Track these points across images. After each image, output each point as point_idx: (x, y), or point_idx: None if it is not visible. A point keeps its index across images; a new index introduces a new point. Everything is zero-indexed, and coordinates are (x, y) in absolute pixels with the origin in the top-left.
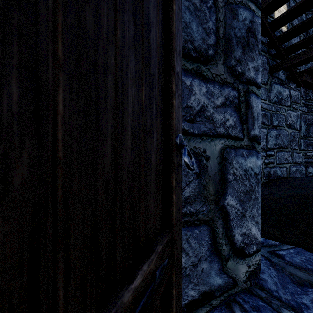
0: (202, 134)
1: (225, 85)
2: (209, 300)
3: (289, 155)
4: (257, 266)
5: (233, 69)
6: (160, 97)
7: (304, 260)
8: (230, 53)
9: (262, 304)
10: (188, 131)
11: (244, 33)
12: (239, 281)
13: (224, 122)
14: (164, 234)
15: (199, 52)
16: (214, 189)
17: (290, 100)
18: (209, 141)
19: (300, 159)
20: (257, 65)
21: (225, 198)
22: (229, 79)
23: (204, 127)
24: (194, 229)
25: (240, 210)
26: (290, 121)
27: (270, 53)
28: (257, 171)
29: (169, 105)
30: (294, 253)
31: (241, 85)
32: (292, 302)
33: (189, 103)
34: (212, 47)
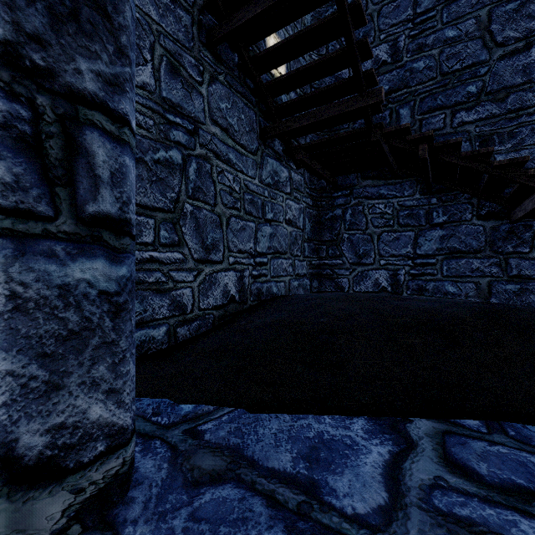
0: None
1: None
2: None
3: (290, 264)
4: (113, 481)
5: (8, 48)
6: None
7: (233, 430)
8: None
9: None
10: None
11: None
12: None
13: None
14: None
15: None
16: None
17: (291, 186)
18: None
19: (304, 270)
20: (115, 74)
21: None
22: None
23: None
24: None
25: (44, 377)
26: (290, 215)
27: (261, 108)
28: (111, 289)
29: None
30: (227, 420)
31: (46, 97)
32: None
33: None
34: None
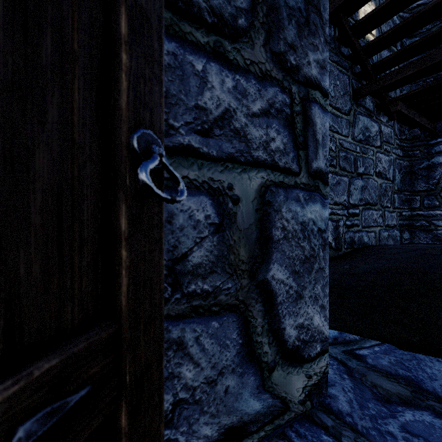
0: (226, 158)
1: (267, 82)
2: (239, 439)
3: (379, 215)
4: (323, 376)
5: (281, 57)
6: (85, 39)
7: (394, 362)
8: (277, 30)
9: (327, 438)
10: (198, 150)
11: (301, 4)
12: (293, 402)
13: (267, 142)
14: (90, 332)
15: (220, 16)
16: (249, 252)
17: (381, 140)
18: (238, 171)
19: (394, 221)
20: (324, 59)
21: (268, 268)
22: (275, 74)
23: (229, 147)
24: (210, 321)
25: (295, 288)
26: (380, 167)
27: (353, 71)
28: (322, 227)
29: (115, 65)
30: (381, 351)
31: (296, 87)
32: (373, 432)
33: (200, 102)
34: (244, 13)
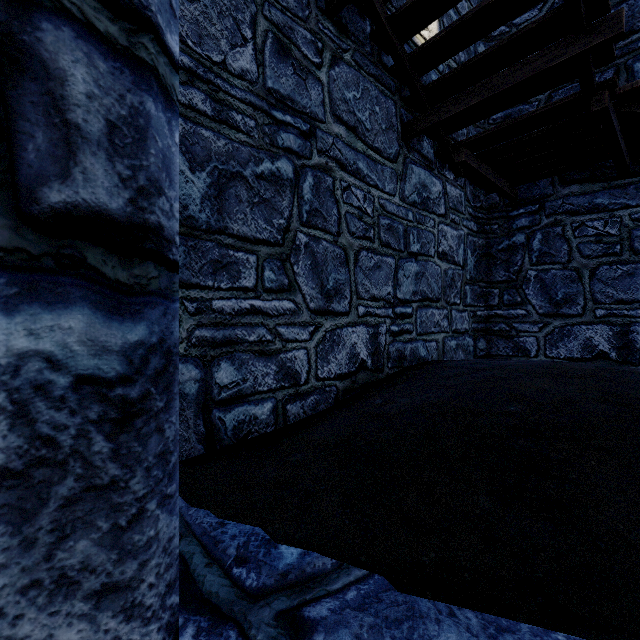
0: None
1: None
2: None
3: (444, 316)
4: None
5: None
6: None
7: (367, 634)
8: None
9: None
10: None
11: None
12: None
13: None
14: None
15: None
16: None
17: (446, 205)
18: None
19: (465, 324)
20: None
21: None
22: None
23: None
24: None
25: None
26: (445, 246)
27: (403, 96)
28: (107, 371)
29: None
30: (355, 602)
31: None
32: None
33: None
34: None
